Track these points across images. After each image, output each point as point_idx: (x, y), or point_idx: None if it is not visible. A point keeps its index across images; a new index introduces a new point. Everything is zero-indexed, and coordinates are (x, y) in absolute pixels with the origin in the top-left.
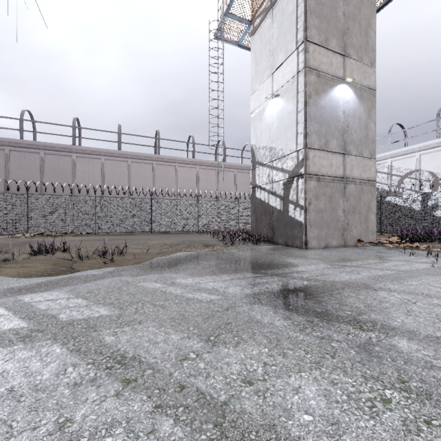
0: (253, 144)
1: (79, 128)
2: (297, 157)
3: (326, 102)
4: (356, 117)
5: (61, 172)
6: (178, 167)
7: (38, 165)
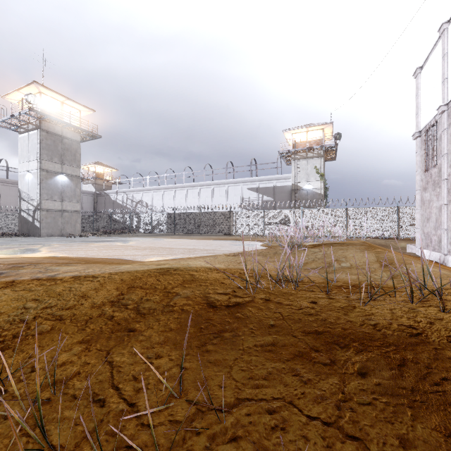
0: (20, 188)
1: None
2: (38, 202)
3: (52, 182)
4: (69, 187)
5: None
6: None
7: None
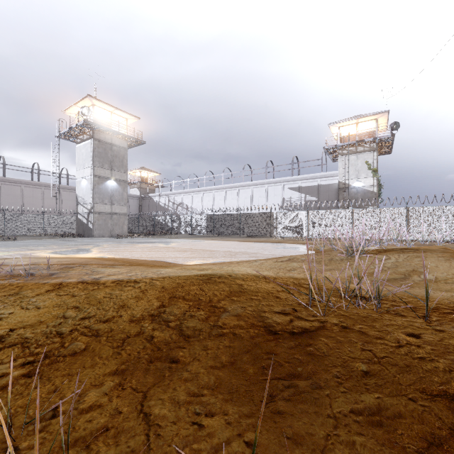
0: (77, 193)
1: None
2: (91, 205)
3: (103, 187)
4: (117, 191)
5: None
6: (24, 187)
7: None
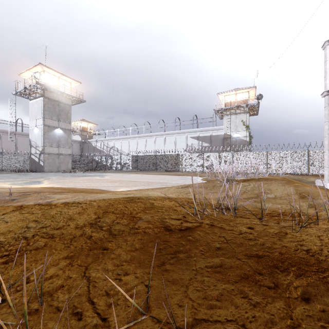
0: (30, 138)
1: None
2: (42, 148)
3: (51, 134)
4: (63, 137)
5: None
6: None
7: None
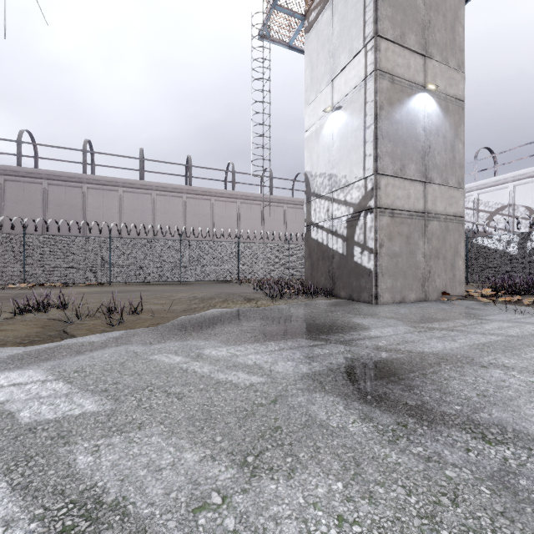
0: (307, 170)
1: (92, 153)
2: (365, 186)
3: (402, 115)
4: (440, 135)
5: (69, 207)
6: (215, 202)
7: (40, 199)
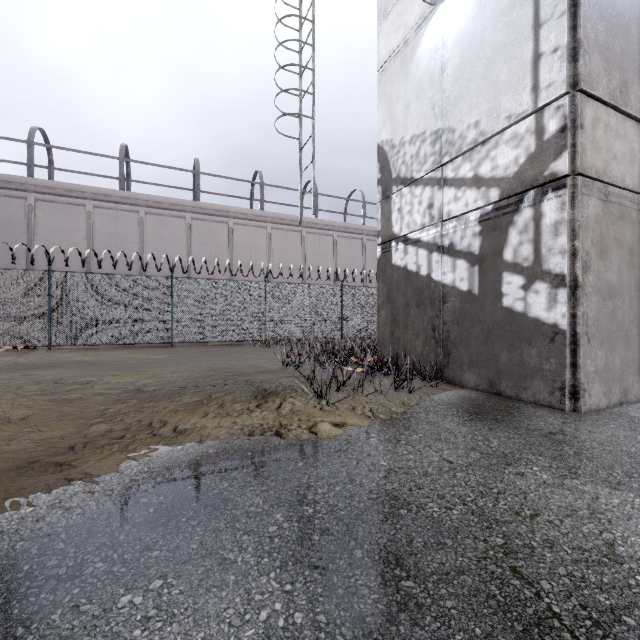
0: (384, 139)
1: (49, 150)
2: (536, 129)
3: None
4: None
5: (5, 228)
6: (234, 226)
7: None
